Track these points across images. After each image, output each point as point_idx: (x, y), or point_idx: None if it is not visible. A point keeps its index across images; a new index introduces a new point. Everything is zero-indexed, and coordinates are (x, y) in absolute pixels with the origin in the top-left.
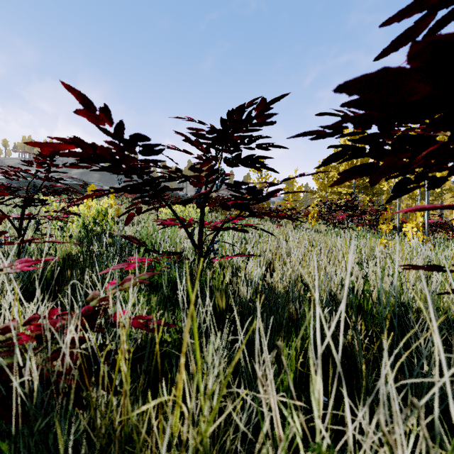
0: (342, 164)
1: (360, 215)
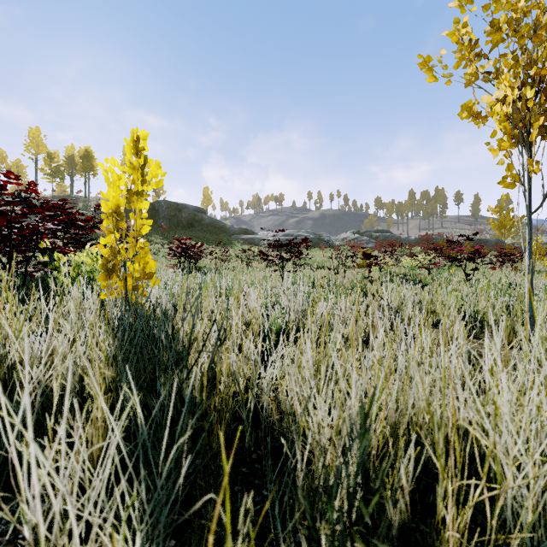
0: None
1: None
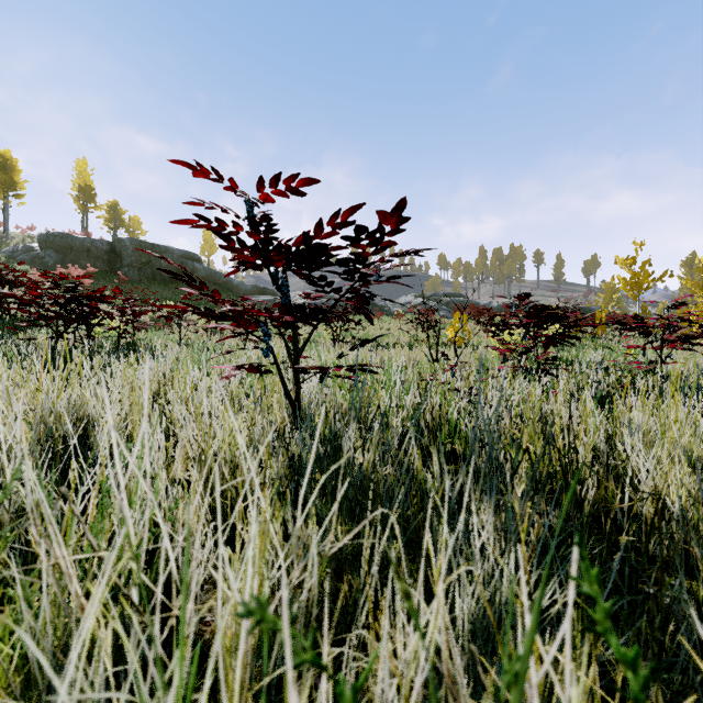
0: None
1: None
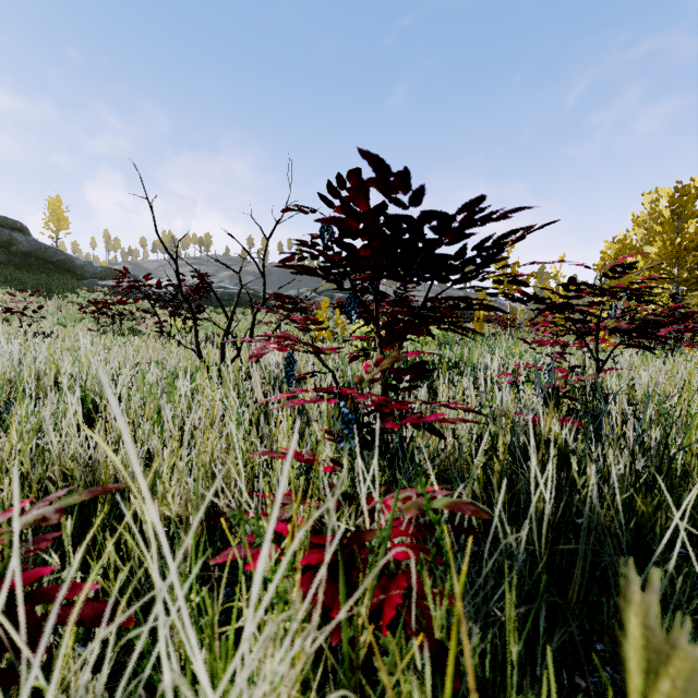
0: (652, 245)
1: (696, 330)
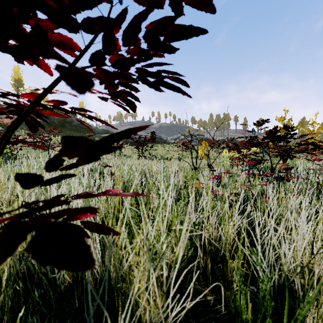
0: None
1: None
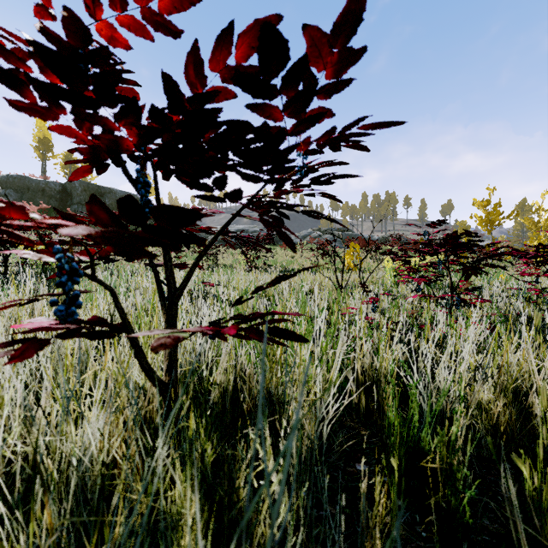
0: None
1: None
